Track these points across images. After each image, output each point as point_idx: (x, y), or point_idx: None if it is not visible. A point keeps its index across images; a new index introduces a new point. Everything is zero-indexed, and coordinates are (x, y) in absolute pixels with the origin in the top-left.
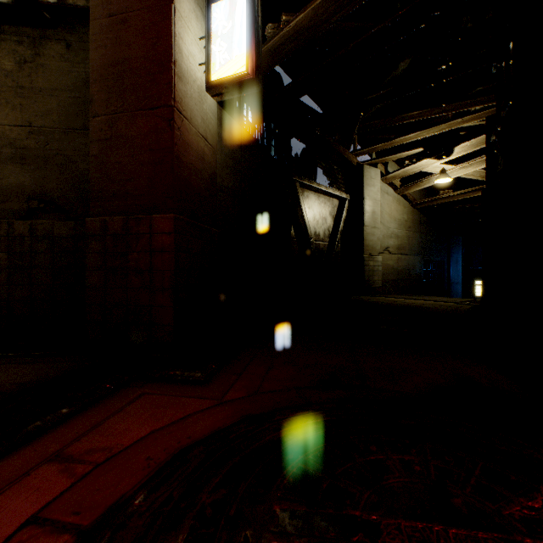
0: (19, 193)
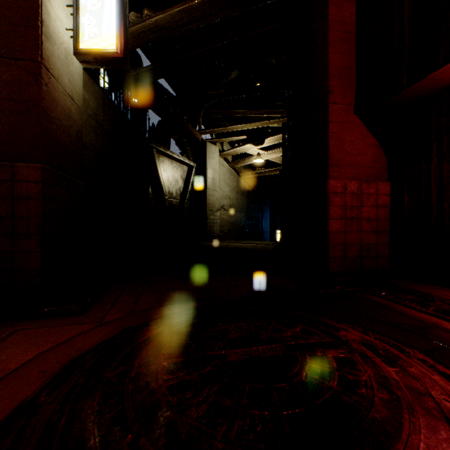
0: None
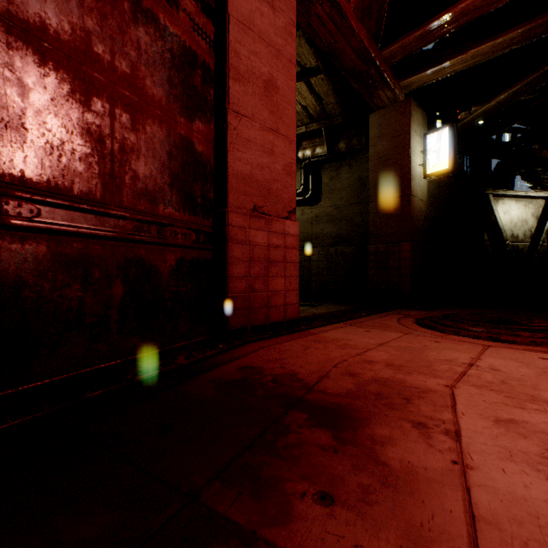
0: (330, 235)
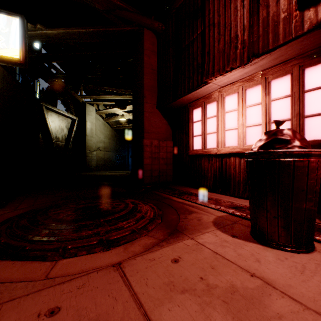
0: None
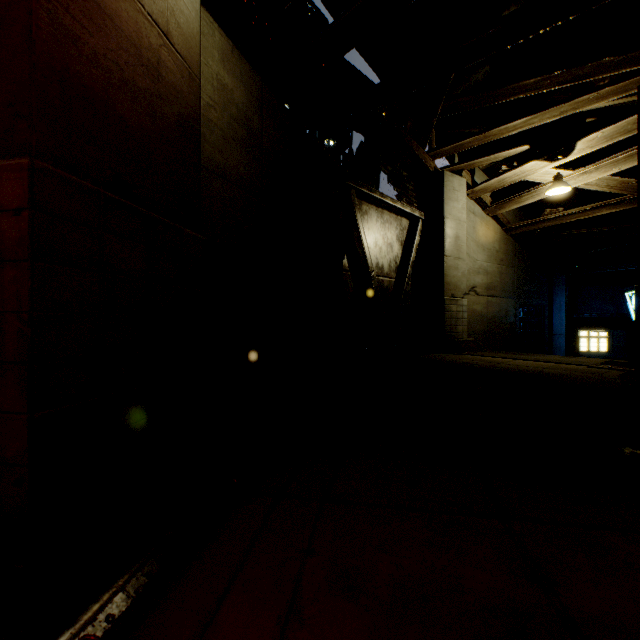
0: None
